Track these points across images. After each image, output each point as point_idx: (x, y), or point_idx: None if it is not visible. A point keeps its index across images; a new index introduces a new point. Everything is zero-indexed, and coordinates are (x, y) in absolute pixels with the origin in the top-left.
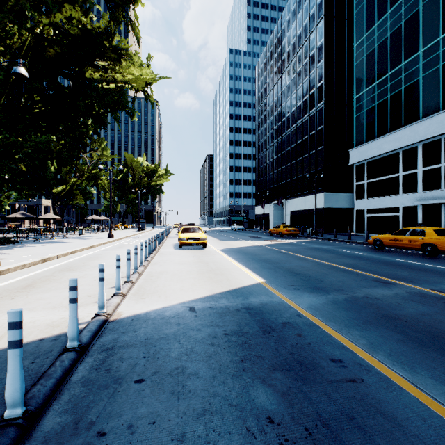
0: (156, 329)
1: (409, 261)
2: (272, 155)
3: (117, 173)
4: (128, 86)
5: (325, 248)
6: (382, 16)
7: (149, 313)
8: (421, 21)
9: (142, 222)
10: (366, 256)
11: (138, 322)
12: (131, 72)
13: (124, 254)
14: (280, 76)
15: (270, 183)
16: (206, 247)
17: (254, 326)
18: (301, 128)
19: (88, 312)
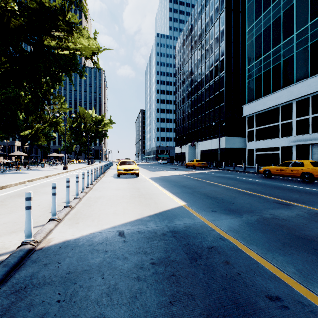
0: (81, 259)
1: (294, 186)
2: (188, 110)
3: (72, 121)
4: (79, 53)
5: (229, 176)
6: (266, 9)
7: (78, 239)
8: (294, 12)
9: (92, 158)
10: (261, 183)
11: (65, 250)
12: (81, 42)
13: (72, 182)
14: (193, 53)
15: (186, 130)
16: (139, 176)
17: (181, 252)
18: (208, 90)
19: (18, 239)
